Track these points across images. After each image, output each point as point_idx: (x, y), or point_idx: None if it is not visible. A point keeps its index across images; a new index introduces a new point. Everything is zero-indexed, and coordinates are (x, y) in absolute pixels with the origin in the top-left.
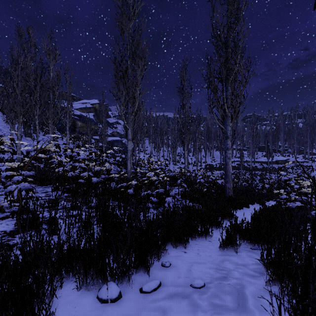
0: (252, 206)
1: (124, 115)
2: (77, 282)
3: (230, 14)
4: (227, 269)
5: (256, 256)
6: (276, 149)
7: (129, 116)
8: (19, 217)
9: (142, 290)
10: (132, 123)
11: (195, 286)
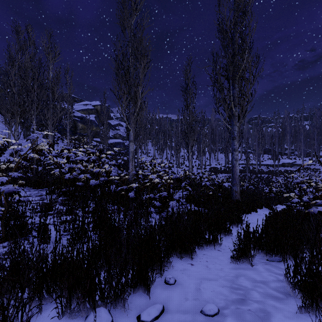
0: (260, 210)
1: (125, 115)
2: (58, 308)
3: (237, 7)
4: (244, 288)
5: (275, 270)
6: (282, 152)
7: (130, 116)
8: (5, 224)
9: (141, 318)
10: (134, 124)
11: (207, 313)
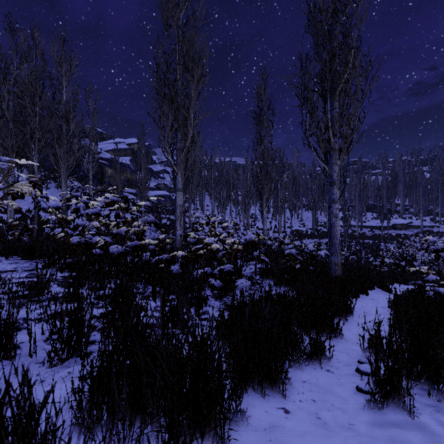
0: (371, 292)
1: (171, 152)
2: None
3: None
4: None
5: None
6: (392, 209)
7: (178, 153)
8: None
9: None
10: (183, 164)
11: None
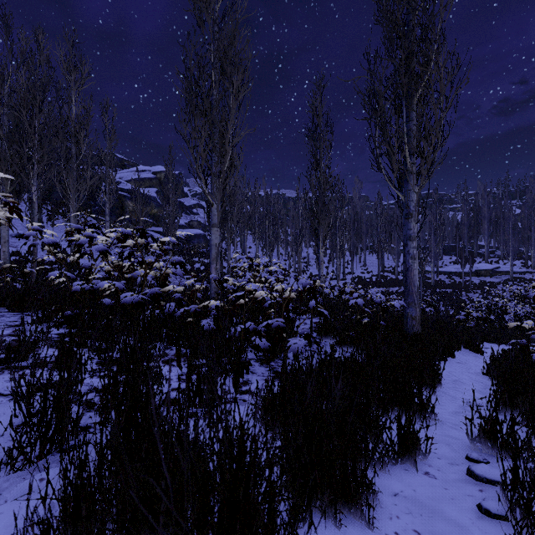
0: (457, 354)
1: (204, 179)
2: None
3: None
4: None
5: None
6: (474, 251)
7: (213, 179)
8: None
9: None
10: (220, 194)
11: None
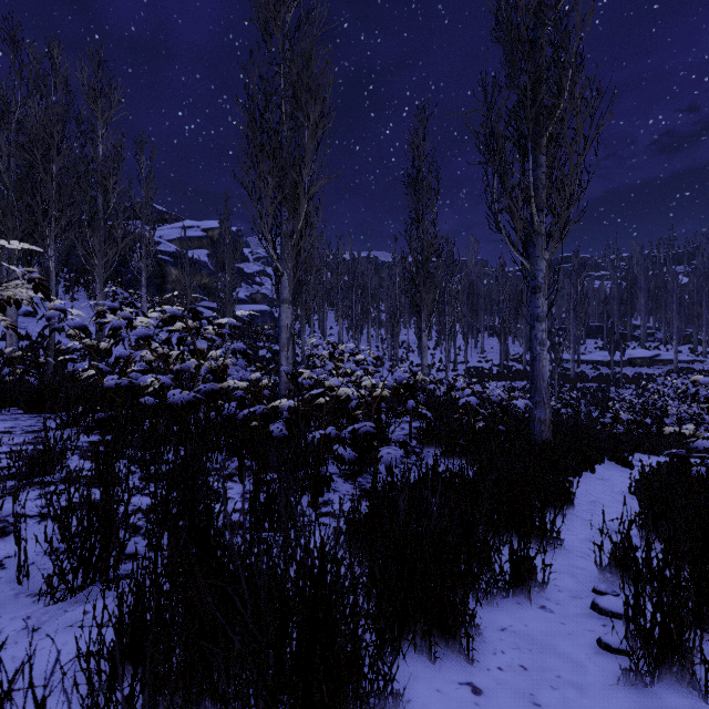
0: (599, 468)
1: (272, 240)
2: None
3: None
4: None
5: None
6: (627, 334)
7: (283, 241)
8: None
9: None
10: (292, 260)
11: None
